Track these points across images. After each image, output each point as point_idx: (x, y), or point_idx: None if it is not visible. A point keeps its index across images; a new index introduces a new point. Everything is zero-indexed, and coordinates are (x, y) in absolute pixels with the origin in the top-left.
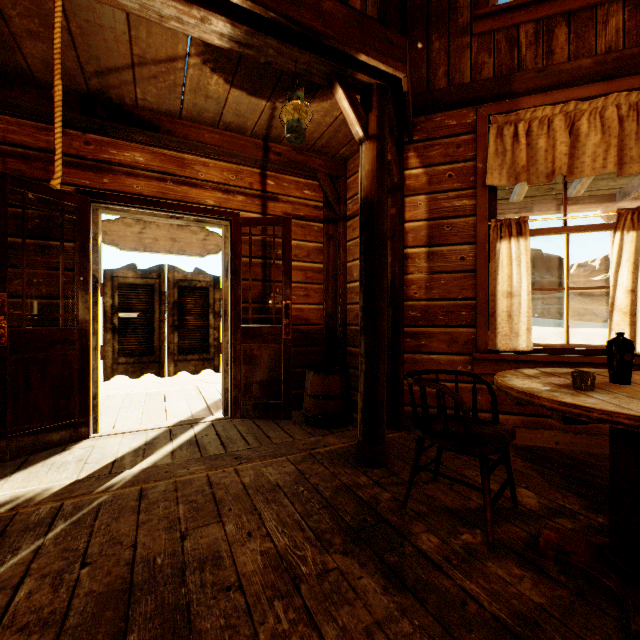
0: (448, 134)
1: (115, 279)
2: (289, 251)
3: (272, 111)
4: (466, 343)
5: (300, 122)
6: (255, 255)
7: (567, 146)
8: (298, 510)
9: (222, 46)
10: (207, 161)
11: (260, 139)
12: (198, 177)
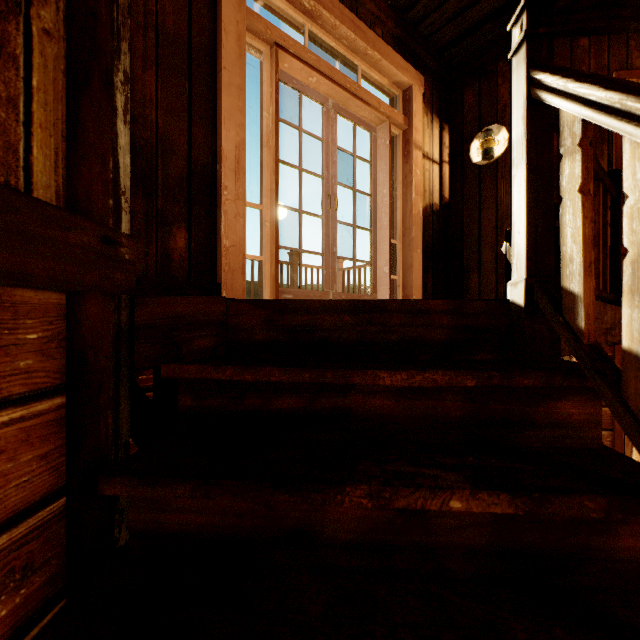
0: None
1: None
2: None
3: None
4: None
5: None
6: None
7: None
8: None
9: None
10: None
11: None
12: None
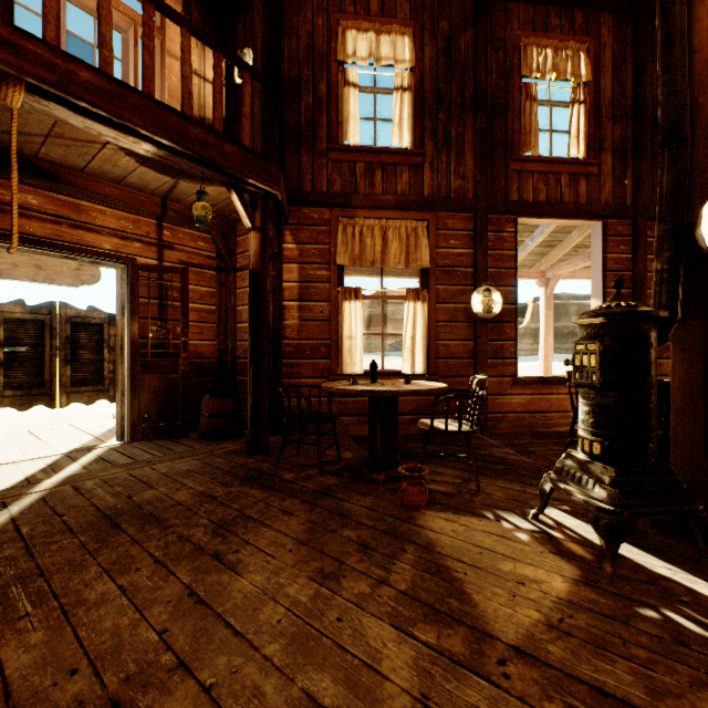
0: (313, 223)
1: (0, 314)
2: (187, 296)
3: (175, 184)
4: (324, 370)
5: (207, 218)
6: (152, 296)
7: (381, 247)
8: (208, 477)
9: (146, 155)
10: (104, 209)
11: (159, 197)
12: (95, 223)
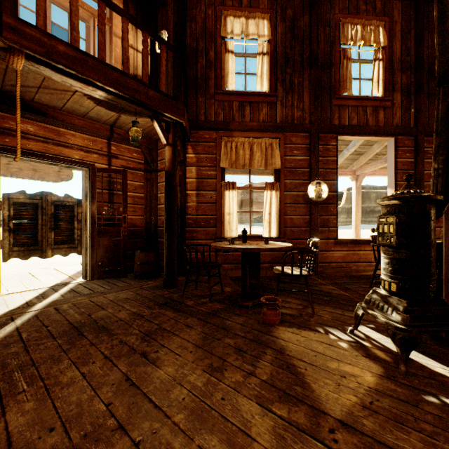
0: (205, 141)
1: (11, 199)
2: (126, 188)
3: (118, 117)
4: (213, 234)
5: (138, 138)
6: (104, 188)
7: (249, 156)
8: (139, 303)
9: (100, 98)
10: (74, 133)
11: (108, 125)
12: (69, 142)
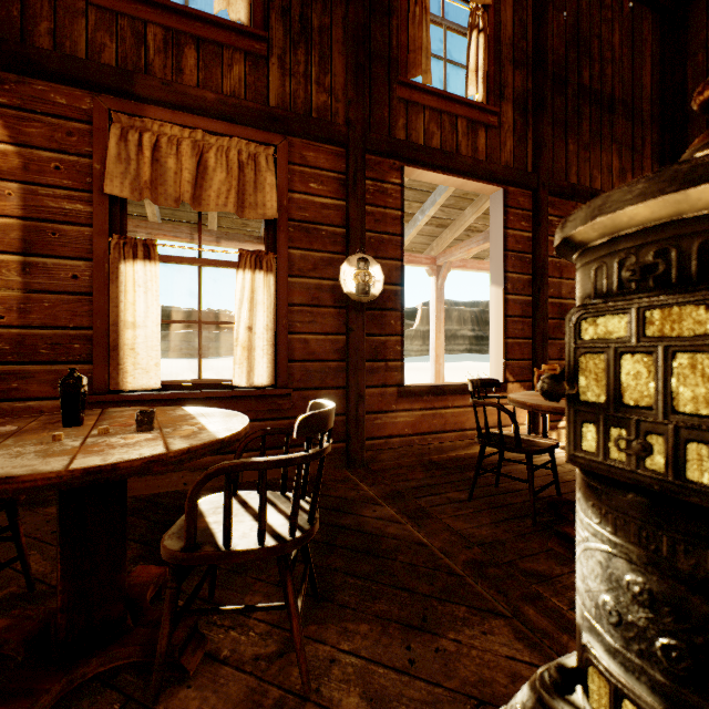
0: (55, 113)
1: None
2: None
3: None
4: None
5: None
6: None
7: (191, 174)
8: None
9: None
10: None
11: None
12: None
